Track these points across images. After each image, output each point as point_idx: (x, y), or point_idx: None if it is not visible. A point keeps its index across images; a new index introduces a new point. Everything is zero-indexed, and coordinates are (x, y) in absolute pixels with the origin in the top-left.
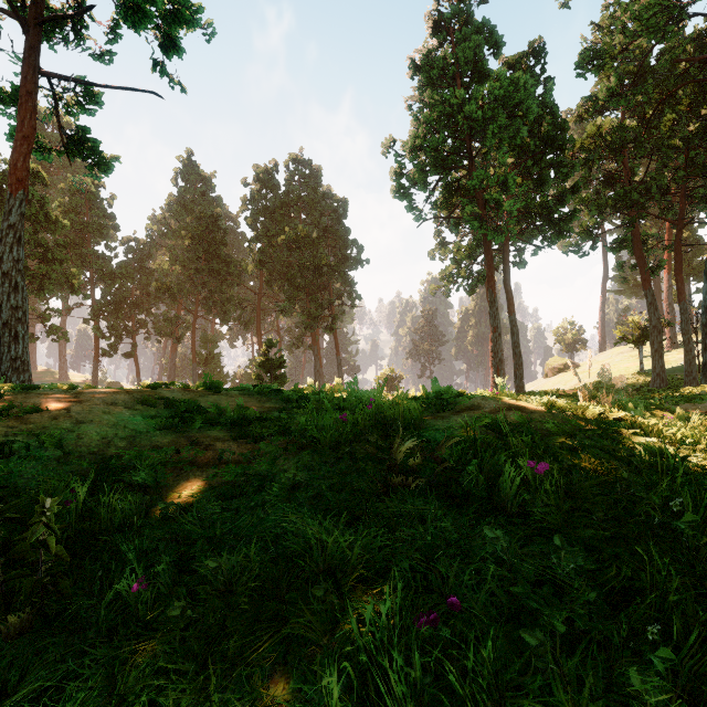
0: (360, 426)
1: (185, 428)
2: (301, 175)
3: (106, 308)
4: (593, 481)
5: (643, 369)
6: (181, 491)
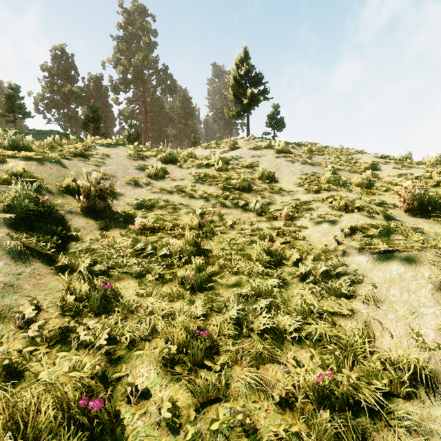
0: None
1: None
2: None
3: None
4: None
5: None
6: None
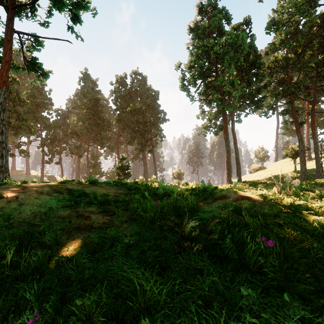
0: (165, 210)
1: (76, 205)
2: (137, 80)
3: (47, 141)
4: (296, 247)
5: (296, 170)
6: (69, 246)
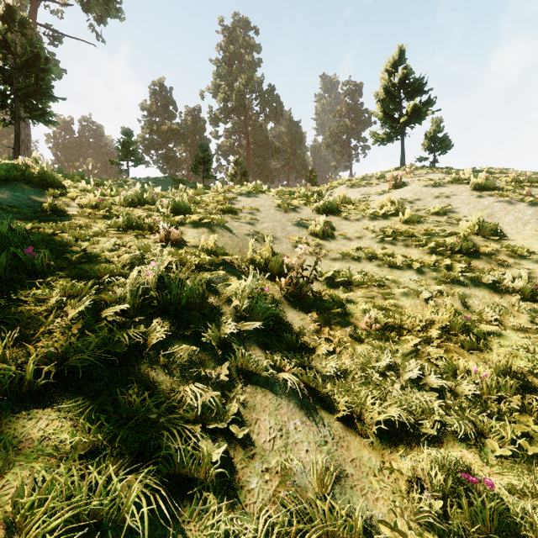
0: None
1: None
2: (90, 129)
3: None
4: None
5: None
6: None
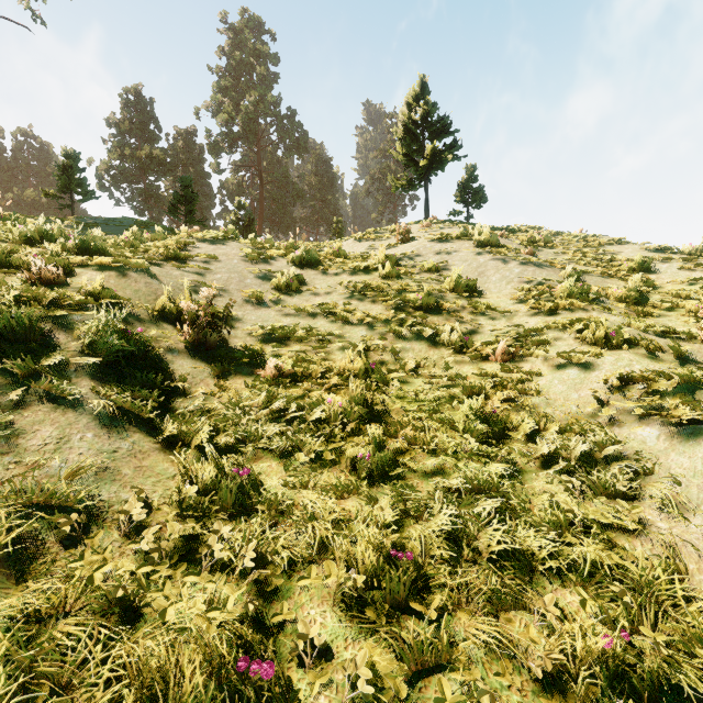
0: None
1: None
2: (30, 147)
3: None
4: None
5: None
6: None
